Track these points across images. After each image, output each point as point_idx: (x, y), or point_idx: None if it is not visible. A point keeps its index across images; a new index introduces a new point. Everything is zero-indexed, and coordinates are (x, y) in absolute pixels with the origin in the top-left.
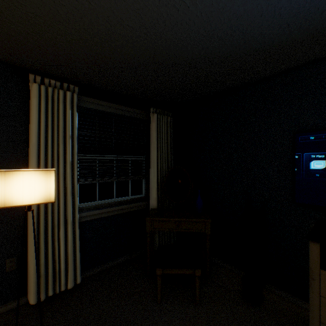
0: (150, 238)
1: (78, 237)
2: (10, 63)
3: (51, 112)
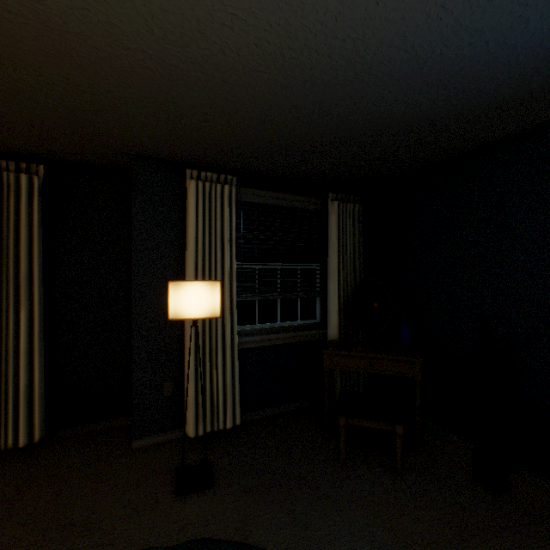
0: (328, 379)
1: (237, 367)
2: (168, 159)
3: (208, 212)
